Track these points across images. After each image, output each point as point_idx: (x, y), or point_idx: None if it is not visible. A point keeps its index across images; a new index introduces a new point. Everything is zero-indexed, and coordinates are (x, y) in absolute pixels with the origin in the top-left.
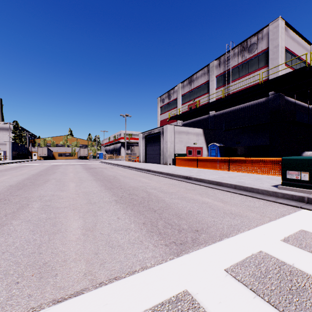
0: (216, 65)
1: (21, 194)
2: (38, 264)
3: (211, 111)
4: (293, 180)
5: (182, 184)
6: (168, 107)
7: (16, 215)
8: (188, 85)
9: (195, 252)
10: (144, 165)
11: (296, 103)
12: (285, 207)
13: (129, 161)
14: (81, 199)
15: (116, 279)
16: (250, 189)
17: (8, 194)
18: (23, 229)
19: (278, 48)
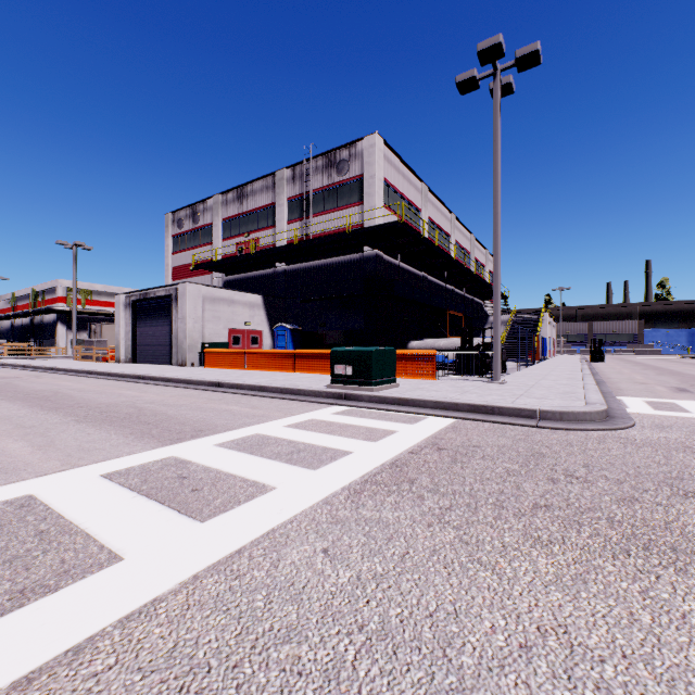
0: (288, 178)
1: None
2: None
3: (279, 262)
4: (340, 376)
5: (206, 394)
6: (192, 240)
7: None
8: (236, 202)
9: (191, 441)
10: (130, 367)
11: (401, 267)
12: (321, 406)
13: (88, 359)
14: None
15: (101, 461)
16: (297, 392)
17: None
18: None
19: (375, 180)
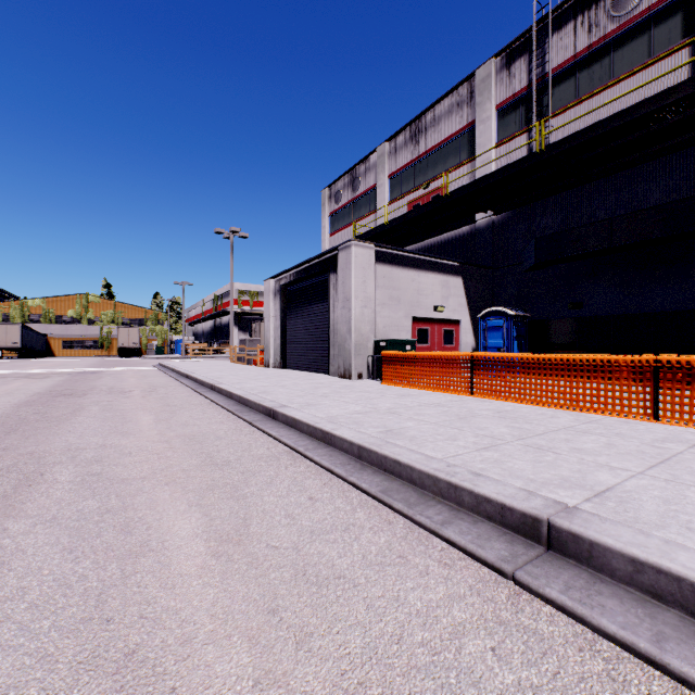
0: (497, 72)
1: None
2: None
3: (483, 211)
4: None
5: None
6: (351, 213)
7: None
8: (409, 145)
9: None
10: (273, 377)
11: None
12: None
13: (240, 362)
14: None
15: None
16: None
17: None
18: None
19: None
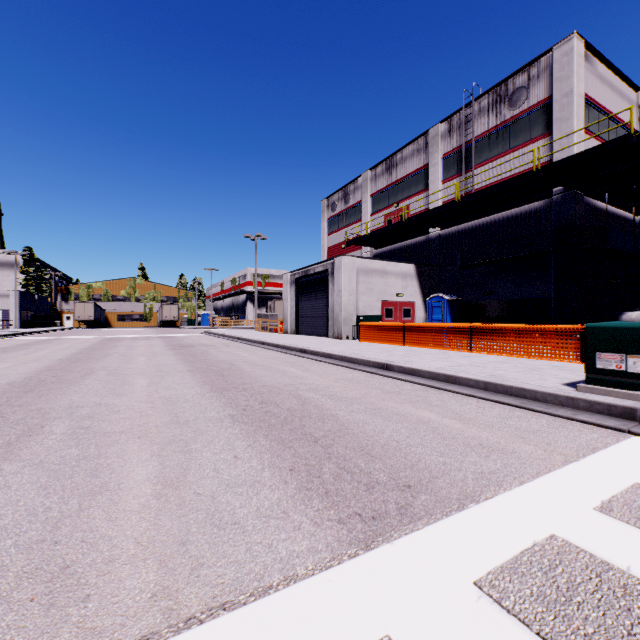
0: (442, 133)
1: (30, 402)
2: (49, 570)
3: (432, 228)
4: (611, 373)
5: (374, 379)
6: (344, 220)
7: (13, 451)
8: (385, 174)
9: (406, 538)
10: (294, 338)
11: (608, 211)
12: (595, 431)
13: (264, 330)
14: (157, 413)
15: (225, 607)
16: (518, 392)
17: (2, 403)
18: (24, 484)
19: (571, 97)
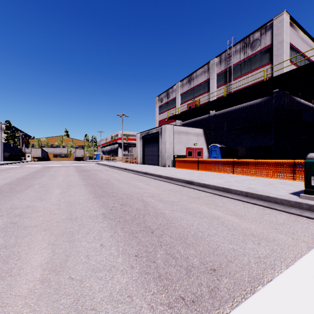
0: (216, 63)
1: None
2: None
3: (211, 110)
4: None
5: (184, 189)
6: (167, 107)
7: None
8: (187, 84)
9: None
10: (142, 166)
11: (300, 102)
12: None
13: (126, 162)
14: (60, 212)
15: None
16: (265, 198)
17: None
18: None
19: (282, 44)
